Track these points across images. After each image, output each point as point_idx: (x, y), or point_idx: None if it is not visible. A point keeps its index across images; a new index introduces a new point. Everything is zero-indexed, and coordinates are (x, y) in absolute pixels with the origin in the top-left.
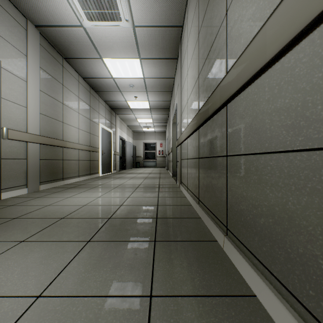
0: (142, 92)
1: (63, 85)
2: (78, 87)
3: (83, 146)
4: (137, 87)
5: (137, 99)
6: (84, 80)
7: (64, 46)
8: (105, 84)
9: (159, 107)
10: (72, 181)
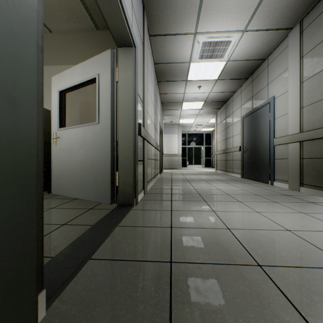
0: None
1: None
2: None
3: None
4: None
5: None
6: None
7: (301, 3)
8: None
9: None
10: None
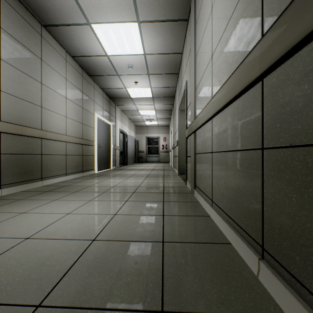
0: (142, 75)
1: (42, 60)
2: (66, 66)
3: (71, 138)
4: (137, 68)
5: (138, 85)
6: (74, 60)
7: (38, 4)
8: (99, 65)
9: (162, 96)
10: (56, 181)
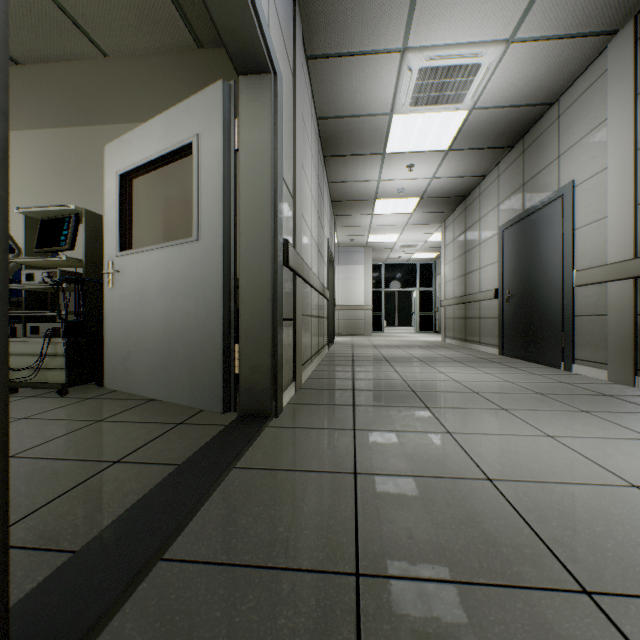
0: None
1: None
2: None
3: None
4: None
5: None
6: None
7: None
8: None
9: None
10: None
